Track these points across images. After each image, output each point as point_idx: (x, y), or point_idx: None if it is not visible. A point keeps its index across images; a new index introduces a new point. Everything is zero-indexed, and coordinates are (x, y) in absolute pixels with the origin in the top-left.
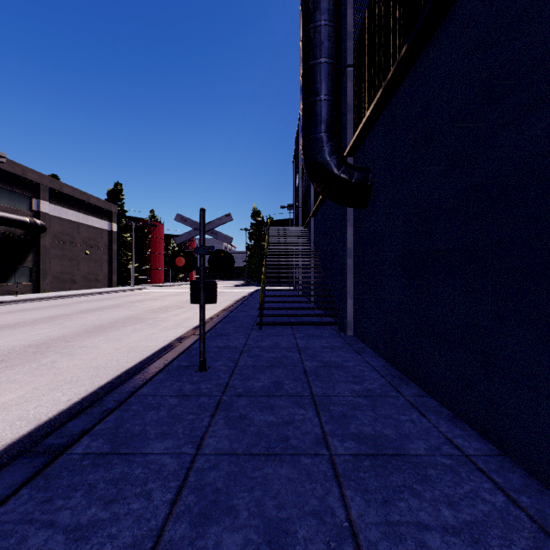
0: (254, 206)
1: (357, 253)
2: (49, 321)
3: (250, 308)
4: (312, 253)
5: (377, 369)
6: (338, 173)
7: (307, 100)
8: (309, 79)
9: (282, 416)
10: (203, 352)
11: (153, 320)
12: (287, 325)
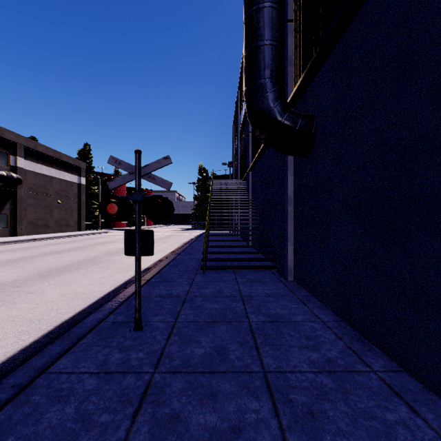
0: (201, 164)
1: (298, 201)
2: (11, 264)
3: (196, 250)
4: (250, 202)
5: (330, 326)
6: (282, 119)
7: (250, 46)
8: (253, 24)
9: (228, 415)
10: (138, 309)
11: (107, 263)
12: (229, 269)
